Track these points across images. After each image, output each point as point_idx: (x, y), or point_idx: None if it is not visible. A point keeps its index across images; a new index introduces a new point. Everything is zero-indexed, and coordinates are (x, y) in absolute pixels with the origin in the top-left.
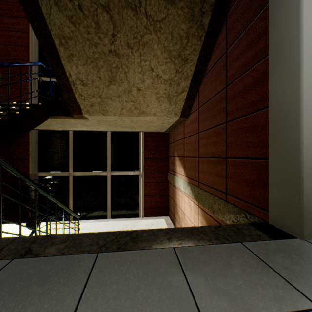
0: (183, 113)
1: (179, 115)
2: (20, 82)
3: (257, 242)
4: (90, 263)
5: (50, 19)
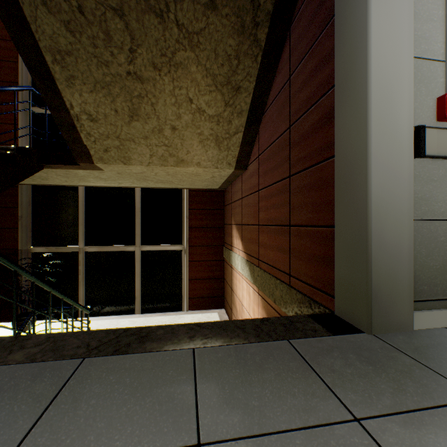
0: (239, 163)
1: (234, 166)
2: None
3: (310, 338)
4: (68, 373)
5: (37, 24)
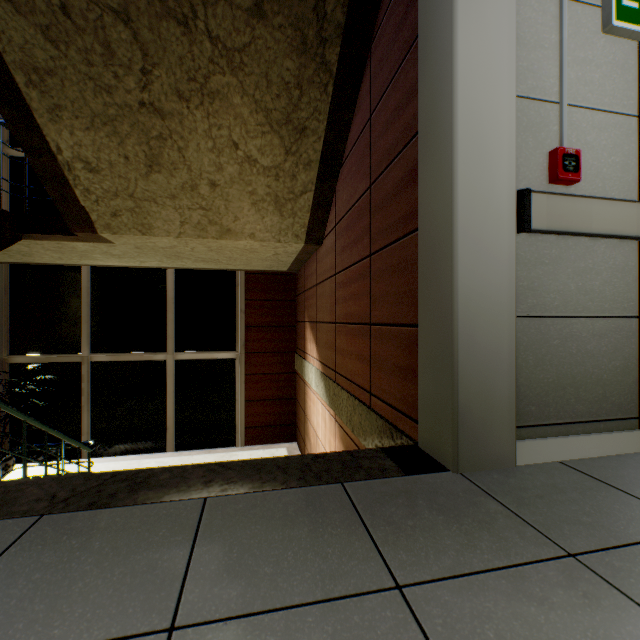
0: (311, 234)
1: (304, 239)
2: None
3: (373, 480)
4: (12, 536)
5: None
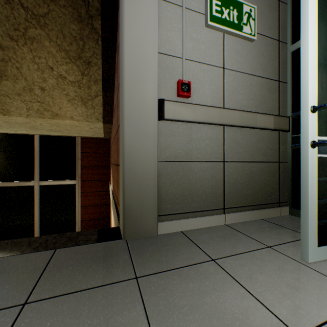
0: (105, 118)
1: (102, 121)
2: None
3: (75, 246)
4: None
5: None
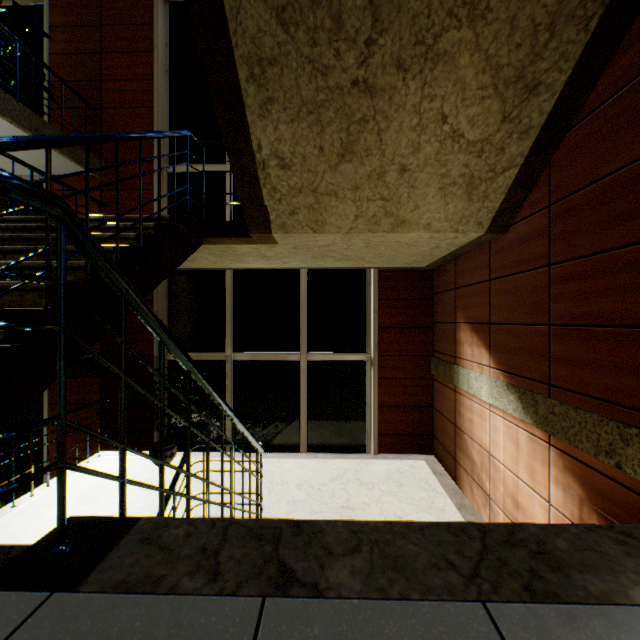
0: (497, 220)
1: (486, 227)
2: (158, 170)
3: None
4: None
5: (237, 21)
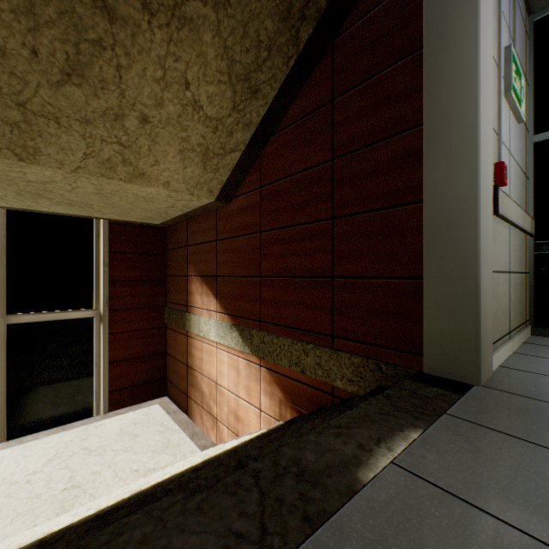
0: (224, 192)
1: (216, 195)
2: None
3: (456, 404)
4: None
5: None
